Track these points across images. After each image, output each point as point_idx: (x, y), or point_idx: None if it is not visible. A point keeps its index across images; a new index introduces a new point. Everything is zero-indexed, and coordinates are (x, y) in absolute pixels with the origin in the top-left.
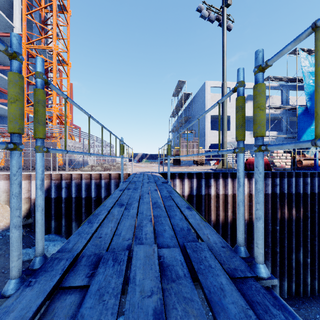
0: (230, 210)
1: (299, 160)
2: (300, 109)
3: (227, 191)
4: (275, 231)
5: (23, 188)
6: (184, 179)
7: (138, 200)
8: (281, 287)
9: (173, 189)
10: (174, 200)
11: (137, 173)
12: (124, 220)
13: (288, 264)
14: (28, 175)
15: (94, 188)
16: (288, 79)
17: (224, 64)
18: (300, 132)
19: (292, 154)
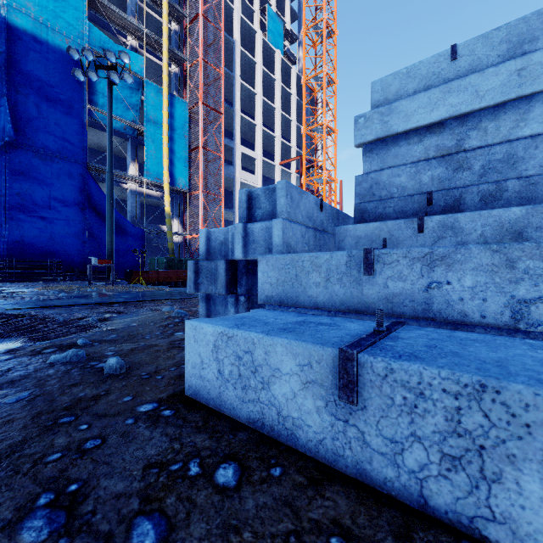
0: None
1: None
2: None
3: None
4: None
5: None
6: None
7: None
8: None
9: None
10: None
11: None
12: None
13: None
14: None
15: None
16: None
17: None
18: None
19: None
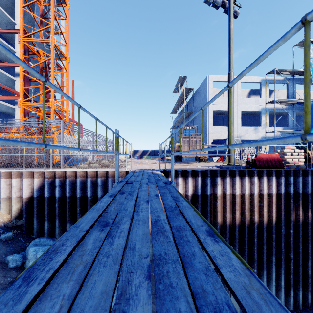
0: (239, 212)
1: None
2: None
3: (235, 191)
4: (288, 235)
5: (14, 187)
6: (187, 177)
7: (131, 215)
8: (295, 297)
9: (179, 192)
10: (184, 214)
11: (136, 170)
12: (96, 273)
13: (303, 272)
14: (20, 173)
15: (90, 187)
16: (295, 72)
17: (230, 53)
18: None
19: (307, 150)
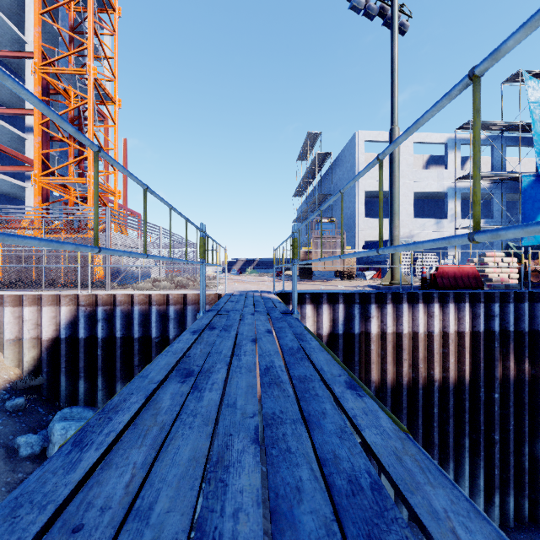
0: (407, 363)
1: (534, 270)
2: (526, 180)
3: (402, 328)
4: (491, 402)
5: (27, 321)
6: (321, 305)
7: (229, 360)
8: (503, 507)
9: (305, 328)
10: (312, 359)
11: (234, 293)
12: (179, 436)
13: (515, 464)
14: (37, 297)
15: (155, 321)
16: (504, 126)
17: (394, 94)
18: (526, 220)
19: (522, 259)
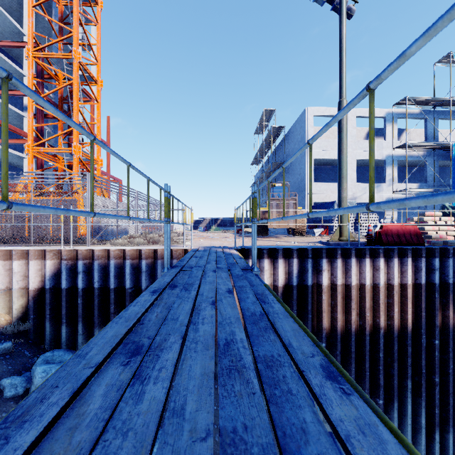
0: (355, 312)
1: None
2: None
3: (350, 280)
4: (432, 348)
5: (16, 273)
6: (277, 259)
7: (185, 330)
8: (443, 443)
9: (266, 286)
10: (278, 329)
11: (199, 248)
12: None
13: (454, 404)
14: (25, 252)
15: (129, 274)
16: (437, 102)
17: (342, 70)
18: None
19: None
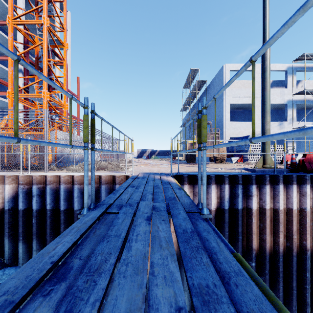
0: (283, 234)
1: None
2: None
3: (278, 204)
4: None
5: None
6: (210, 185)
7: None
8: None
9: (242, 264)
10: None
11: (139, 175)
12: None
13: None
14: None
15: (77, 197)
16: None
17: (266, 17)
18: None
19: None
